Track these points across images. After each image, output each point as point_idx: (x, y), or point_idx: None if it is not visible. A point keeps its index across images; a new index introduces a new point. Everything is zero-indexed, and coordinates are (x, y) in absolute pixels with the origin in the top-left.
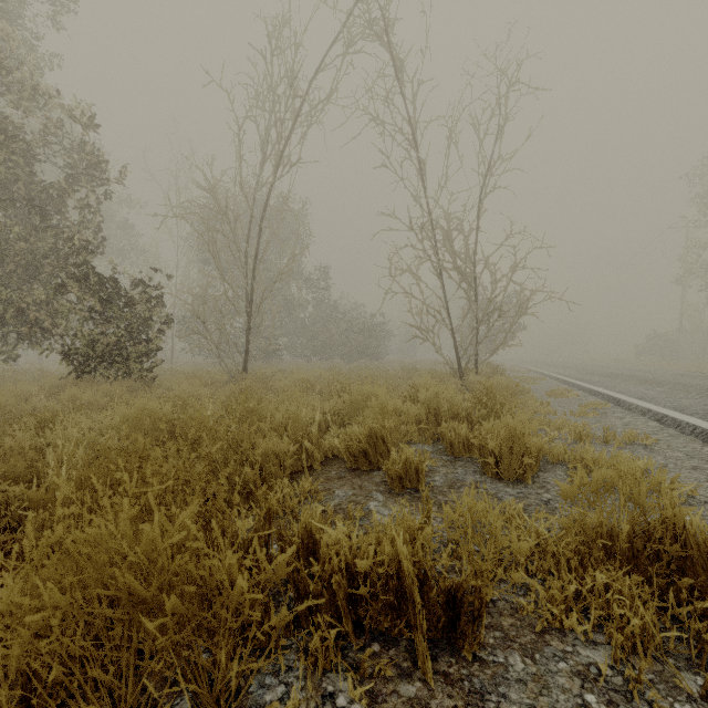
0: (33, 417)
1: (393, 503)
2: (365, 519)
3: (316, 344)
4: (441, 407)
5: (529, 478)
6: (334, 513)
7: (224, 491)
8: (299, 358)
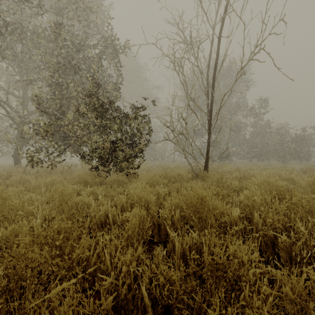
0: None
1: None
2: None
3: (256, 150)
4: None
5: None
6: None
7: None
8: (241, 159)
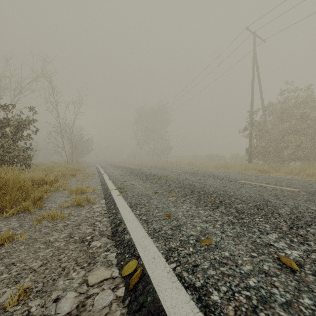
0: None
1: None
2: None
3: None
4: (62, 166)
5: None
6: None
7: None
8: None
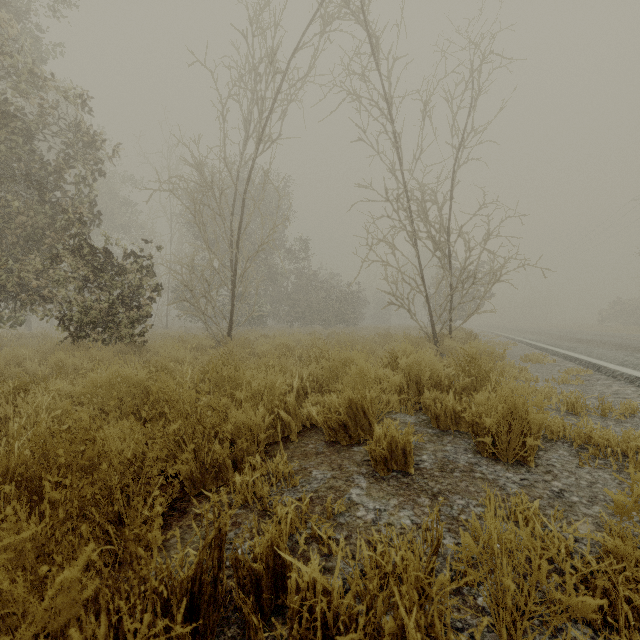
0: (7, 384)
1: (378, 492)
2: (346, 514)
3: (298, 311)
4: (423, 375)
5: (531, 460)
6: (310, 504)
7: (190, 470)
8: (282, 324)
